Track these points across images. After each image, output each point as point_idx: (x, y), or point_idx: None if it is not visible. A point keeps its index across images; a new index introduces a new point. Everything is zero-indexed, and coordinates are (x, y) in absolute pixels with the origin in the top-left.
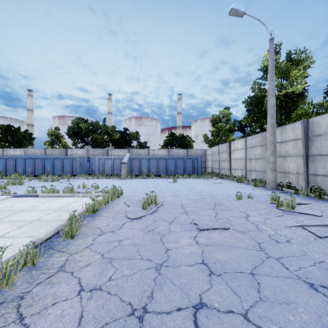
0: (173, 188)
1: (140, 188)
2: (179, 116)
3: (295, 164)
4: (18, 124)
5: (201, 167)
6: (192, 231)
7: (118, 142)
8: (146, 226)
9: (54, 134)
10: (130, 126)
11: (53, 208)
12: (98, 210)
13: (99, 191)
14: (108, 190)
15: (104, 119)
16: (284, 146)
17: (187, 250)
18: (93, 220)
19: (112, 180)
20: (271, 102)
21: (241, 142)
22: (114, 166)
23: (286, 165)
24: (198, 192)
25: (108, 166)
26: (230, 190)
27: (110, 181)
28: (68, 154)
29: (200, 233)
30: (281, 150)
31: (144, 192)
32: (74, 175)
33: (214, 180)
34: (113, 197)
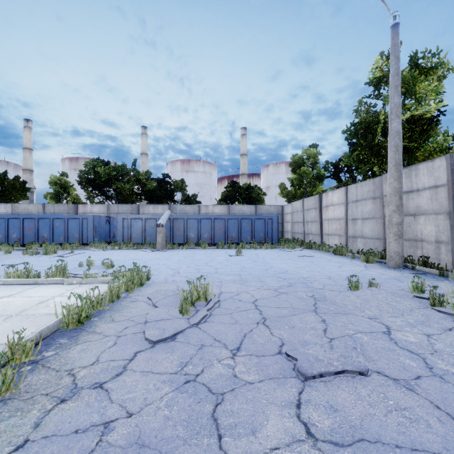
0: (237, 265)
1: (182, 266)
2: (243, 158)
3: (435, 227)
4: (11, 170)
5: (277, 232)
6: (288, 381)
7: (154, 195)
8: (181, 364)
9: (59, 182)
10: (173, 173)
11: (6, 311)
12: (93, 316)
13: (112, 272)
14: (126, 272)
15: (134, 161)
16: (413, 198)
17: None
18: (70, 346)
19: (141, 252)
20: (396, 126)
21: (338, 193)
22: (145, 230)
23: (418, 228)
24: (278, 274)
25: (137, 230)
26: (331, 270)
27: (138, 254)
28: (79, 212)
29: (307, 391)
30: (408, 205)
31: (188, 274)
32: (85, 244)
33: (299, 252)
34: (129, 285)
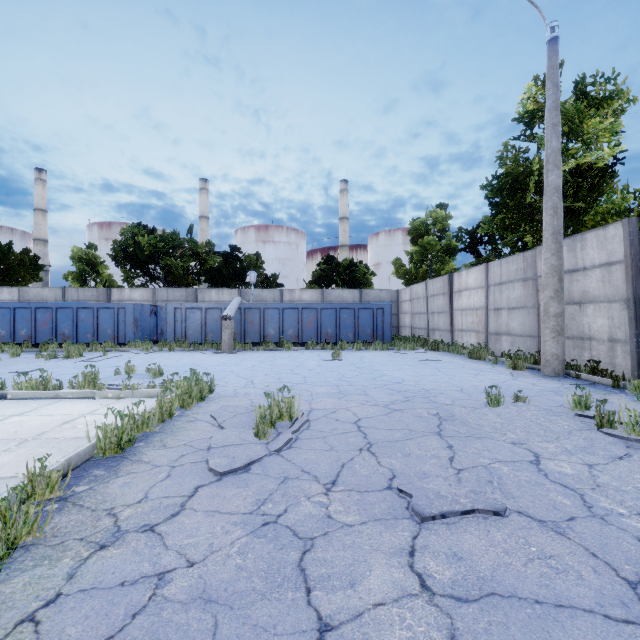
0: (334, 373)
1: (258, 373)
2: (343, 224)
3: (608, 320)
4: (17, 239)
5: (390, 327)
6: (399, 523)
7: (218, 275)
8: (258, 501)
9: (85, 257)
10: (245, 244)
11: (19, 434)
12: (138, 440)
13: (161, 382)
14: (180, 382)
15: (191, 228)
16: (578, 279)
17: (395, 632)
18: (108, 479)
19: (201, 355)
20: (554, 180)
21: (475, 273)
22: (206, 324)
23: (584, 321)
24: (391, 385)
25: (194, 324)
26: (464, 379)
27: (197, 357)
28: (114, 299)
29: (424, 535)
30: (571, 290)
31: (266, 384)
32: (122, 344)
33: (421, 354)
34: (186, 399)
